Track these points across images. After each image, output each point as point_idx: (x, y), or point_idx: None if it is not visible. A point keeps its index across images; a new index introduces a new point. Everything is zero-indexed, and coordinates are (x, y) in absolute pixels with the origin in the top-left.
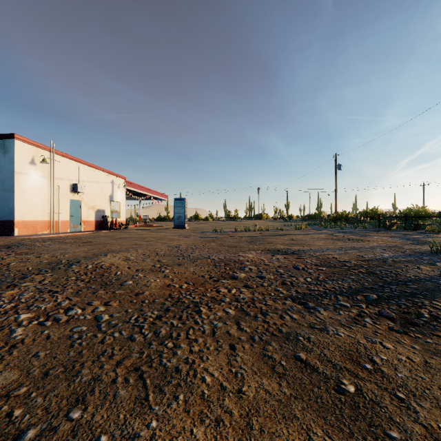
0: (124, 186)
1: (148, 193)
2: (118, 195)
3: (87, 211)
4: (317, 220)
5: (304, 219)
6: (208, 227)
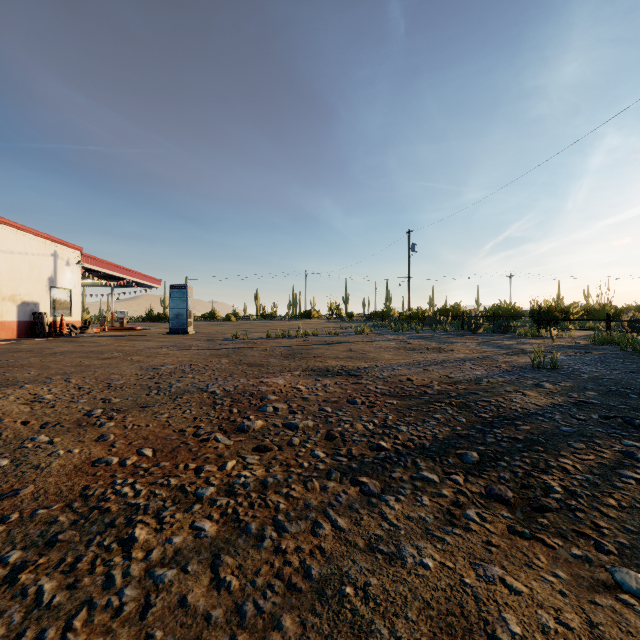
0: (78, 262)
1: (126, 275)
2: (67, 277)
3: (0, 305)
4: (385, 320)
5: (369, 318)
6: (227, 331)
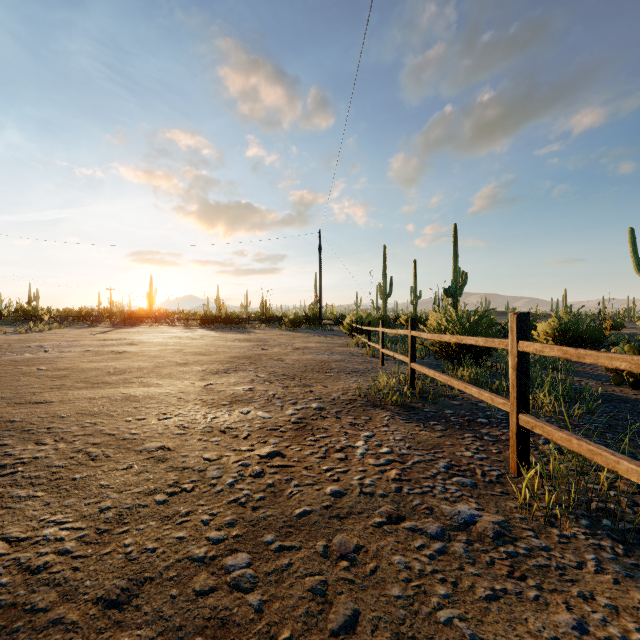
0: None
1: None
2: None
3: None
4: None
5: None
6: None
